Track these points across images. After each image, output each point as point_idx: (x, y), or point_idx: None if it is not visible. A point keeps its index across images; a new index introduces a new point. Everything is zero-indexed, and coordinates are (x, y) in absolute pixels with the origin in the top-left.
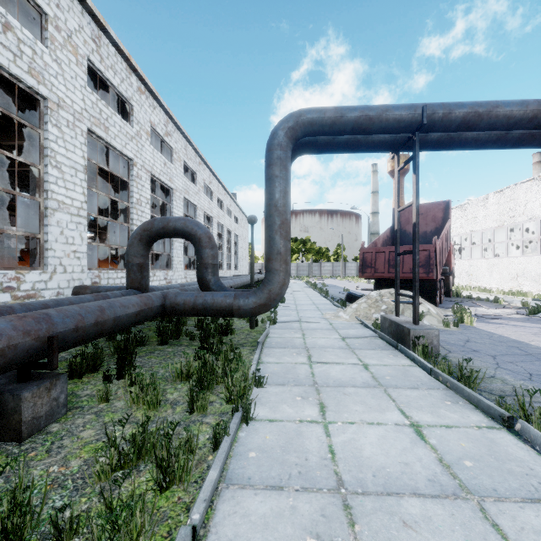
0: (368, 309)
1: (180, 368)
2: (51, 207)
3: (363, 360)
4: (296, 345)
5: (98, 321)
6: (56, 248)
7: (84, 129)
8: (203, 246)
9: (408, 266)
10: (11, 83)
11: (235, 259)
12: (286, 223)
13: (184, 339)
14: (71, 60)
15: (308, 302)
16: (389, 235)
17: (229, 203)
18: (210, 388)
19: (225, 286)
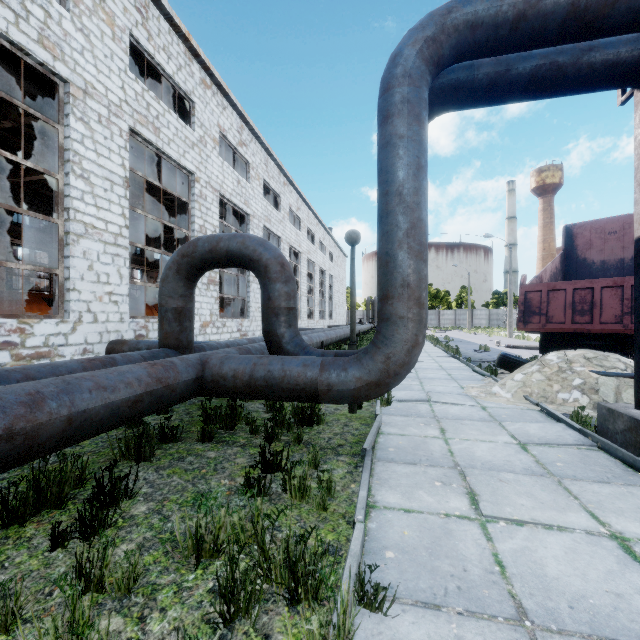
0: (548, 384)
1: (198, 529)
2: (75, 232)
3: (602, 519)
4: (435, 457)
5: (14, 429)
6: (81, 289)
7: (123, 128)
8: (271, 278)
9: (612, 312)
10: (15, 57)
11: (330, 305)
12: (420, 227)
13: (243, 430)
14: (104, 32)
15: (432, 365)
16: (558, 266)
17: (322, 235)
18: (249, 612)
19: (307, 344)
